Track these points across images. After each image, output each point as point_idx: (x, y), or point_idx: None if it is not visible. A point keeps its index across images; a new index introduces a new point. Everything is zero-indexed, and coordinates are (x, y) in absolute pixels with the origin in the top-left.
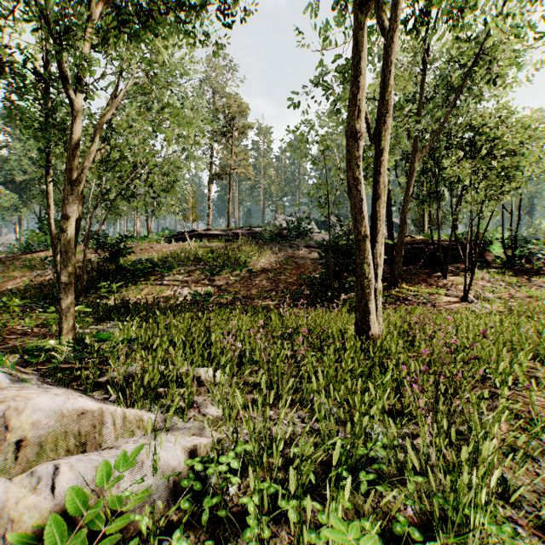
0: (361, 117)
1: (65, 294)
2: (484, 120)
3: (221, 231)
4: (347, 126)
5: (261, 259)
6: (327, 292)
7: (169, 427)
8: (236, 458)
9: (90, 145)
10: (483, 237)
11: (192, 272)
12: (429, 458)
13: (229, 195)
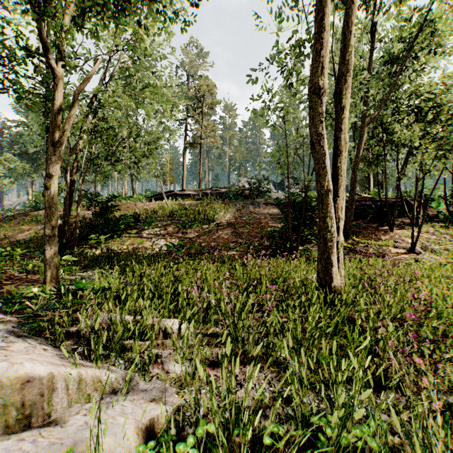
0: (324, 73)
1: (49, 245)
2: (429, 88)
3: (193, 191)
4: (311, 83)
5: (226, 214)
6: (285, 244)
7: (129, 388)
8: (196, 442)
9: (71, 109)
10: (430, 193)
11: (167, 225)
12: (429, 449)
13: (200, 161)
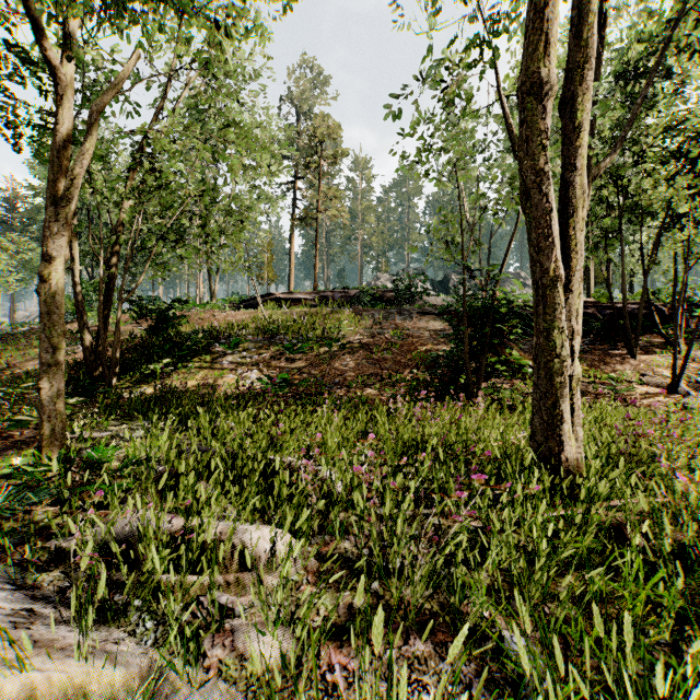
0: (550, 55)
1: (48, 381)
2: (699, 117)
3: (306, 294)
4: (524, 74)
5: (358, 330)
6: (458, 378)
7: None
8: None
9: (85, 140)
10: None
11: (264, 348)
12: None
13: (316, 246)
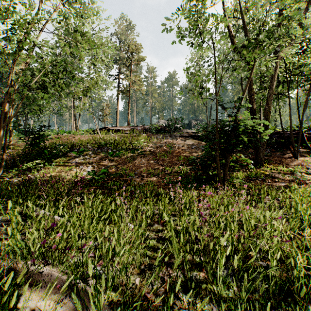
0: None
1: None
2: None
3: (123, 127)
4: None
5: (149, 144)
6: (208, 171)
7: None
8: None
9: None
10: None
11: (97, 154)
12: None
13: (128, 104)
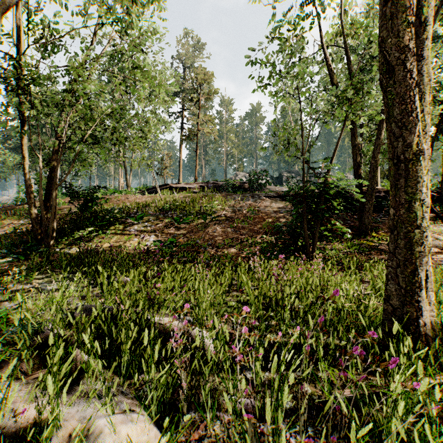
0: None
1: None
2: None
3: (189, 184)
4: None
5: (224, 208)
6: (297, 241)
7: None
8: None
9: None
10: None
11: (160, 220)
12: None
13: (196, 153)
